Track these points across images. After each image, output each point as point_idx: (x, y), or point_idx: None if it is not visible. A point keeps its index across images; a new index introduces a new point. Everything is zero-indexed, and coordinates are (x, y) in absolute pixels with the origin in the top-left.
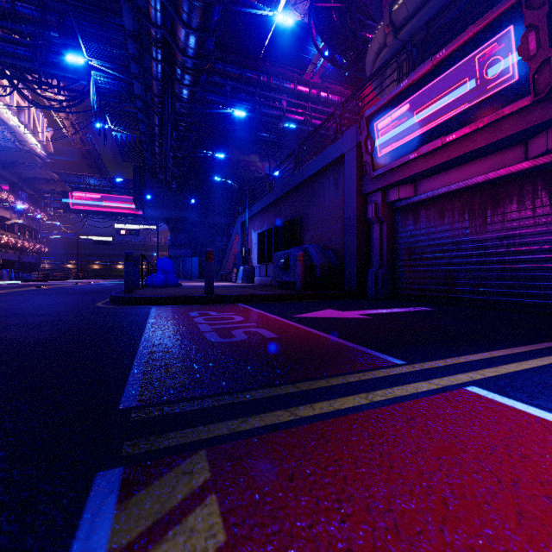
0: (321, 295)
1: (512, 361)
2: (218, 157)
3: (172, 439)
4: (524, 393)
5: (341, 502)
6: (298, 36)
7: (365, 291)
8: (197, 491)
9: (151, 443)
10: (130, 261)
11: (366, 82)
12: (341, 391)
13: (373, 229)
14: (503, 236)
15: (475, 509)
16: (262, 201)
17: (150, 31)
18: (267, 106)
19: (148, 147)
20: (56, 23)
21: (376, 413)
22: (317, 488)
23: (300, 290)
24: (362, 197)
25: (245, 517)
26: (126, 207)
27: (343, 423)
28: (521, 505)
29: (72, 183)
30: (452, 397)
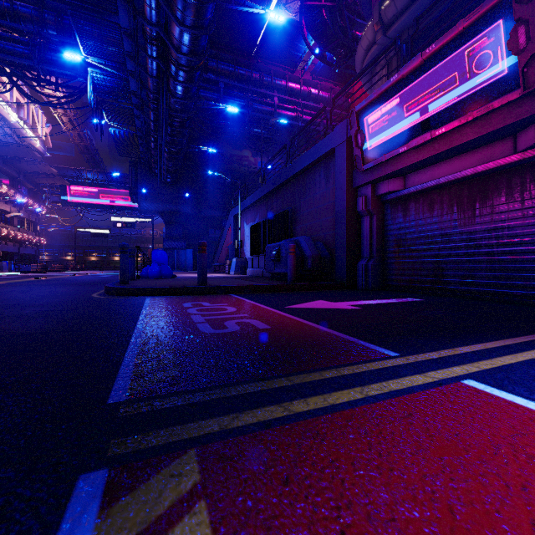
0: (312, 286)
1: (507, 353)
2: (212, 152)
3: (161, 437)
4: (523, 387)
5: (339, 510)
6: (290, 34)
7: (355, 282)
8: (186, 496)
9: (139, 442)
10: (125, 253)
11: (356, 77)
12: (336, 384)
13: (363, 222)
14: (491, 228)
15: (485, 518)
16: (254, 194)
17: (145, 29)
18: (259, 102)
19: (144, 142)
20: (54, 22)
21: (372, 408)
22: (314, 493)
23: (292, 281)
24: (352, 190)
25: (236, 528)
26: (122, 200)
27: (339, 420)
28: (534, 514)
29: (70, 177)
30: (449, 391)
